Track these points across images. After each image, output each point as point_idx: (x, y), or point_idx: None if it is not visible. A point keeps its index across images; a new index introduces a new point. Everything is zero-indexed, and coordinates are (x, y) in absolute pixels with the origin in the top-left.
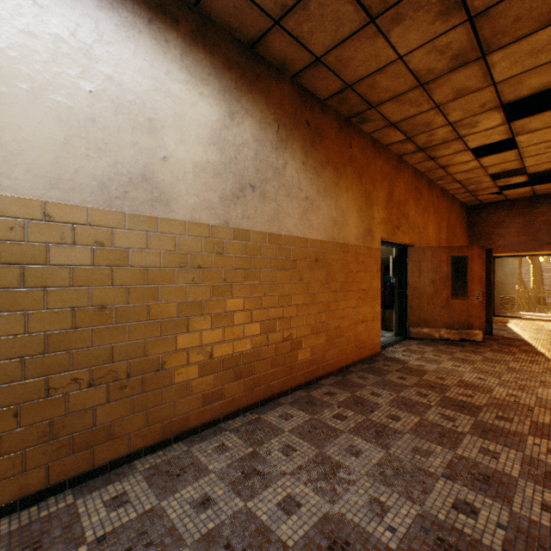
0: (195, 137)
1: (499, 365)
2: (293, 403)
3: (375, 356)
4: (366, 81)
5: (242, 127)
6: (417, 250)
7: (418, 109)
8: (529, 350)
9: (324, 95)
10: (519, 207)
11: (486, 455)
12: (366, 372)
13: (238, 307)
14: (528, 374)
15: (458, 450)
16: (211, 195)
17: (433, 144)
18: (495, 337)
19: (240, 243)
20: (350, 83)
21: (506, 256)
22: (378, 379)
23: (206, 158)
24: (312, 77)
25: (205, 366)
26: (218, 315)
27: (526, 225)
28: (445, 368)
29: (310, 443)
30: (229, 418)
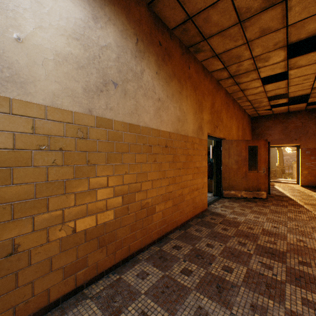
0: (57, 27)
1: (282, 215)
2: (148, 259)
3: (204, 212)
4: (202, 14)
5: (105, 32)
6: (228, 142)
7: (235, 44)
8: (294, 204)
9: (171, 24)
10: (280, 118)
11: (309, 307)
12: (200, 225)
13: (101, 185)
14: (302, 222)
15: (286, 304)
16: (74, 85)
17: (239, 73)
18: (271, 195)
19: (103, 130)
20: (191, 15)
21: (272, 146)
22: (209, 231)
23: (68, 50)
24: (163, 5)
25: (67, 241)
26: (81, 193)
27: (283, 129)
28: (250, 220)
29: (163, 308)
30: (93, 282)
